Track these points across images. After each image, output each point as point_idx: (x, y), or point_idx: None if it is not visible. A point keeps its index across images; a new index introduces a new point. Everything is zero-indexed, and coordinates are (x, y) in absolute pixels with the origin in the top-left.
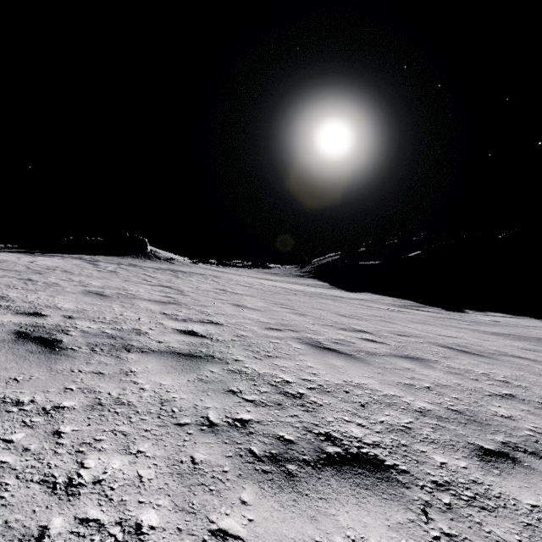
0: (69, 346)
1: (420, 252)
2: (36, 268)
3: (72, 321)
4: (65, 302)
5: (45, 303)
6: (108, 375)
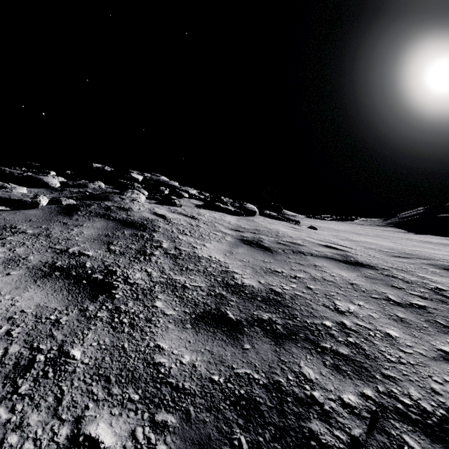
0: None
1: None
2: None
3: None
4: None
5: None
6: None
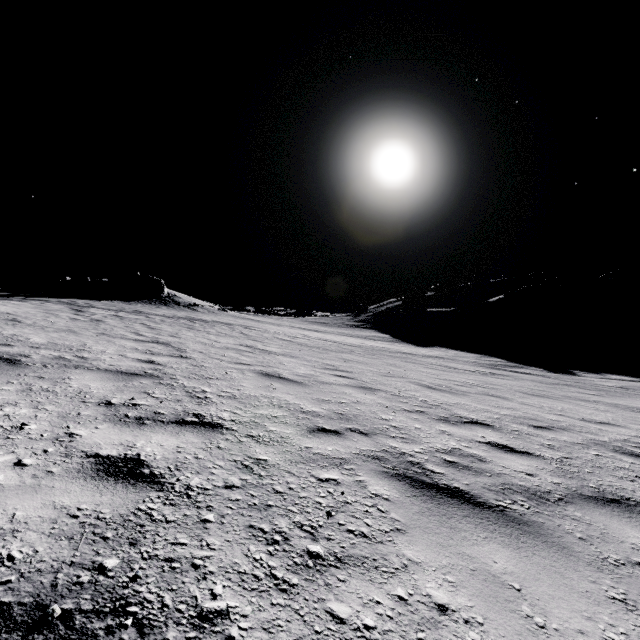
0: None
1: (503, 297)
2: None
3: None
4: None
5: None
6: None
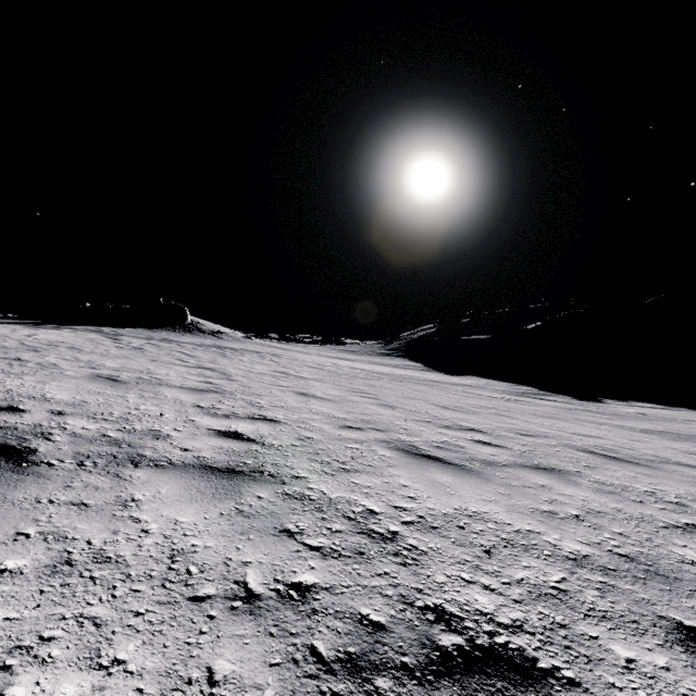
0: (46, 459)
1: (541, 324)
2: (33, 344)
3: (61, 419)
4: (59, 391)
5: (29, 392)
6: (95, 508)
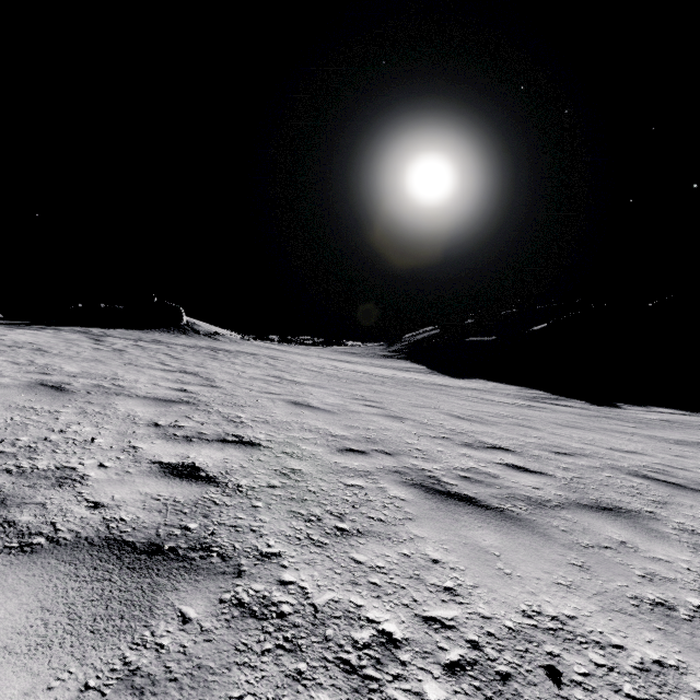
0: None
1: (548, 325)
2: None
3: None
4: None
5: None
6: None
